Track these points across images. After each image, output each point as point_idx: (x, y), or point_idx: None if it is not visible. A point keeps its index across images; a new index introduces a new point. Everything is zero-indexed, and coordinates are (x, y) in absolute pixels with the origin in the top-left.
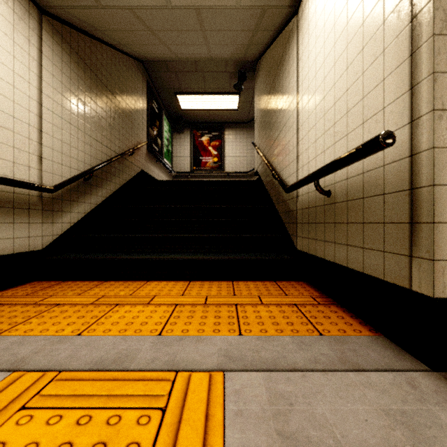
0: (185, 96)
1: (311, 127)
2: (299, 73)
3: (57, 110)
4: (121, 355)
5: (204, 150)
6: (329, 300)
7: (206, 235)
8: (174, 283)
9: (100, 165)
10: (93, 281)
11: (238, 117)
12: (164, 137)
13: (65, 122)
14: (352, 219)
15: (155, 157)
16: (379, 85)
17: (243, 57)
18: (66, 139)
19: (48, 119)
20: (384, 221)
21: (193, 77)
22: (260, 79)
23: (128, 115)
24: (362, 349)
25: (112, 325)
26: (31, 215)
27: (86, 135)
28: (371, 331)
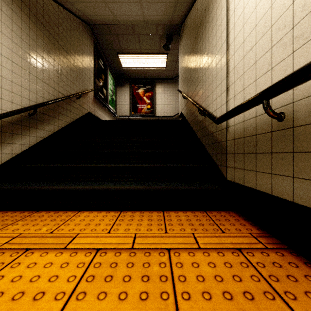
0: (125, 56)
1: (248, 50)
2: (230, 4)
3: None
4: None
5: (140, 99)
6: (275, 241)
7: (138, 165)
8: (104, 214)
9: (45, 102)
10: (26, 211)
11: (166, 74)
12: (109, 89)
13: (5, 59)
14: None
15: (101, 103)
16: None
17: (170, 20)
18: (7, 75)
19: None
20: None
21: (131, 39)
22: (185, 36)
23: (76, 65)
24: None
25: None
26: None
27: (31, 75)
28: None
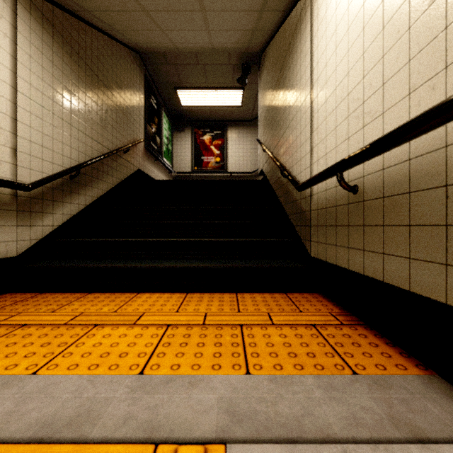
0: (185, 92)
1: (329, 112)
2: (313, 52)
3: (36, 97)
4: (81, 411)
5: (206, 149)
6: (353, 319)
7: (206, 240)
8: (168, 296)
9: (89, 161)
10: (76, 292)
11: (242, 115)
12: (163, 136)
13: (46, 111)
14: (391, 221)
15: (153, 156)
16: (438, 37)
17: (247, 47)
18: (48, 130)
19: (25, 106)
20: (447, 222)
21: (194, 70)
22: (266, 70)
23: (123, 109)
24: (416, 399)
25: (82, 358)
26: (3, 216)
27: (72, 128)
28: (419, 367)
